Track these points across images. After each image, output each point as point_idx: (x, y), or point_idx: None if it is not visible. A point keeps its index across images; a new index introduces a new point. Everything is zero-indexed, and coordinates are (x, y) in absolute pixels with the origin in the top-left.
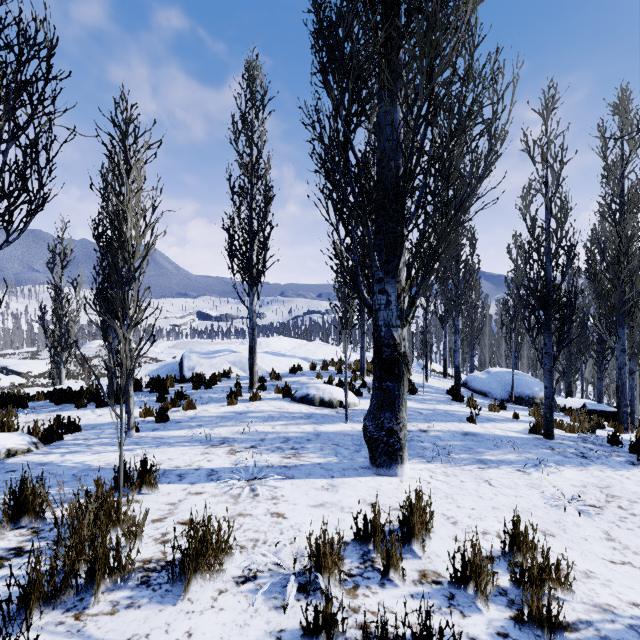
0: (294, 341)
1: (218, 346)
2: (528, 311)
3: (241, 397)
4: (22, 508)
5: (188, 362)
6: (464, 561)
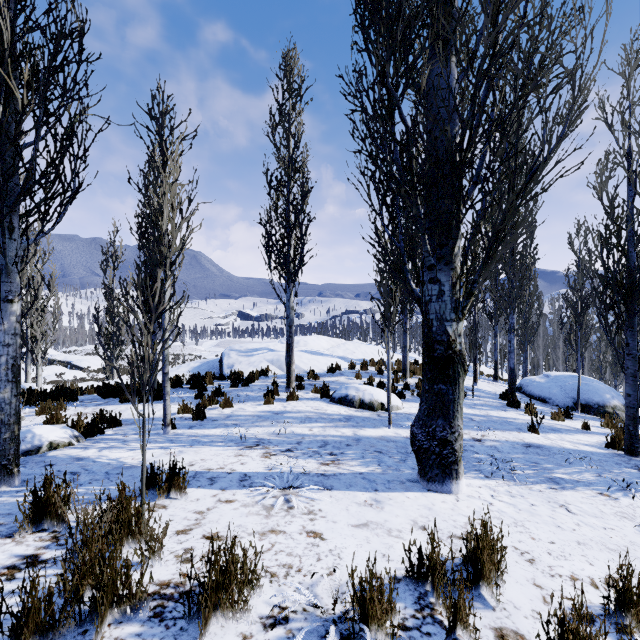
0: (332, 340)
1: (256, 344)
2: (605, 305)
3: (278, 396)
4: (44, 510)
5: (227, 360)
6: (562, 628)
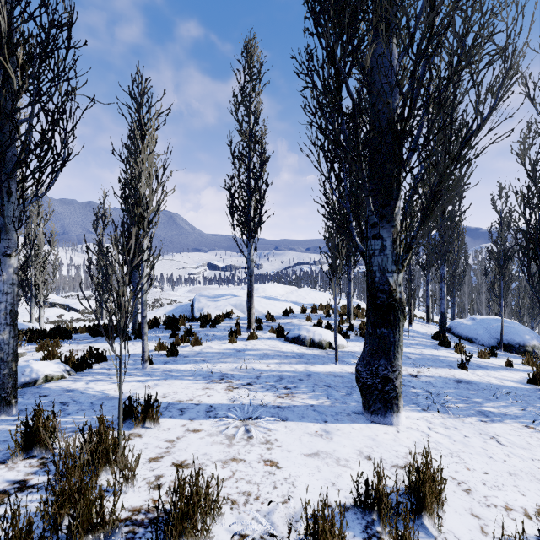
0: (286, 287)
1: (222, 291)
2: (528, 258)
3: (240, 336)
4: (34, 438)
5: (198, 304)
6: None
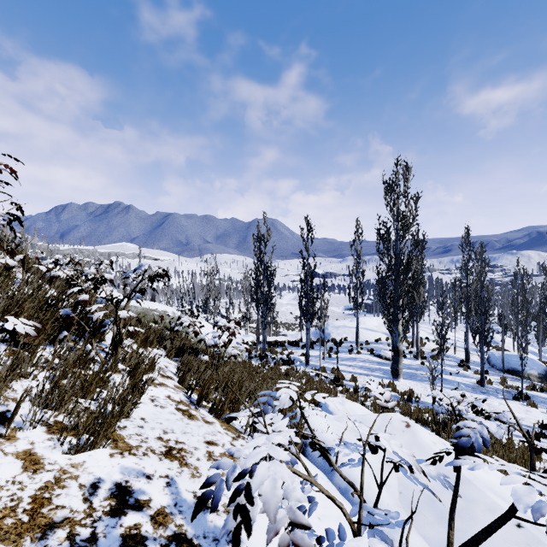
0: (379, 320)
1: (339, 322)
2: (472, 334)
3: (353, 351)
4: (323, 369)
5: (327, 331)
6: (393, 387)
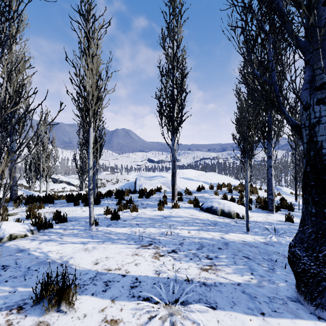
0: (198, 172)
1: (155, 173)
2: None
3: (166, 205)
4: None
5: (138, 182)
6: None
